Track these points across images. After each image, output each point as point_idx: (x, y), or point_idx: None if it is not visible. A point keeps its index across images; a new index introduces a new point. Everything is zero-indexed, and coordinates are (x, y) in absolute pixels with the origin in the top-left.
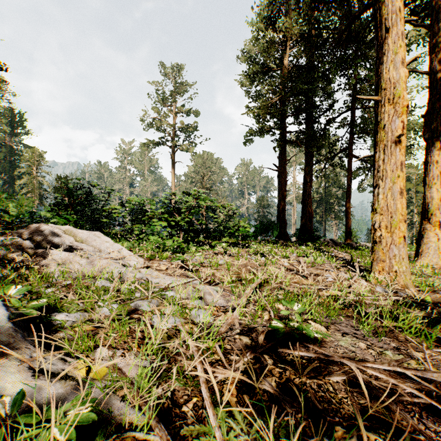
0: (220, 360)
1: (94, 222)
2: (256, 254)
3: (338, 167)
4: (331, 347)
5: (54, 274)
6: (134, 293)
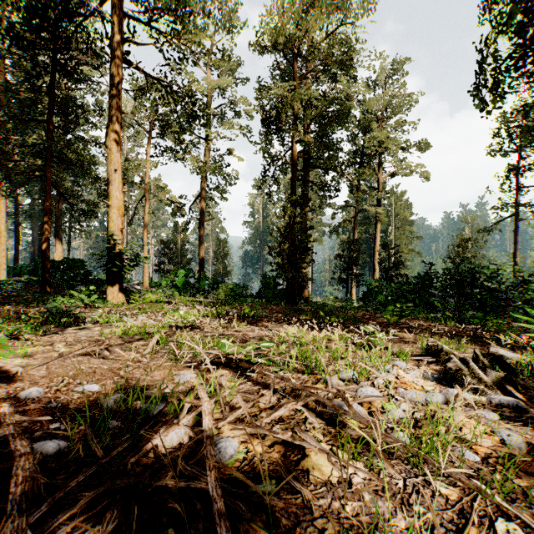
0: None
1: None
2: None
3: None
4: None
5: None
6: None
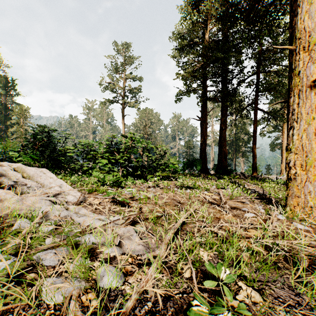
0: None
1: (53, 159)
2: (182, 187)
3: (245, 119)
4: None
5: None
6: (44, 240)
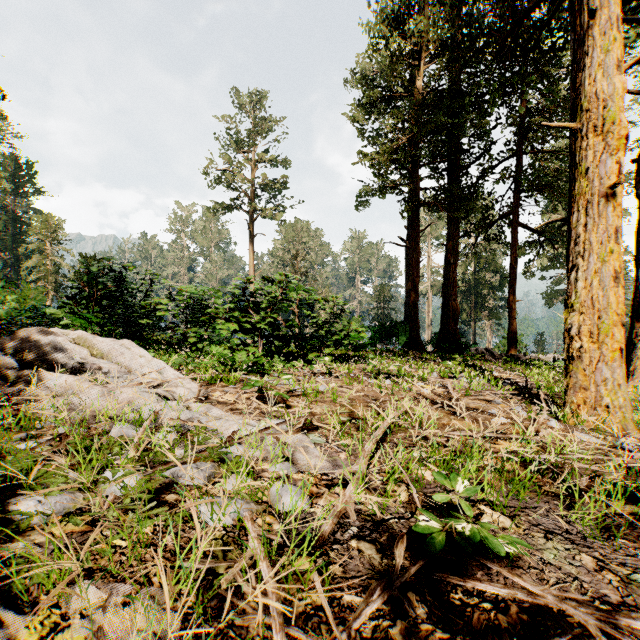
0: (323, 608)
1: (128, 324)
2: (377, 374)
3: (494, 242)
4: (531, 568)
5: (42, 415)
6: (173, 451)
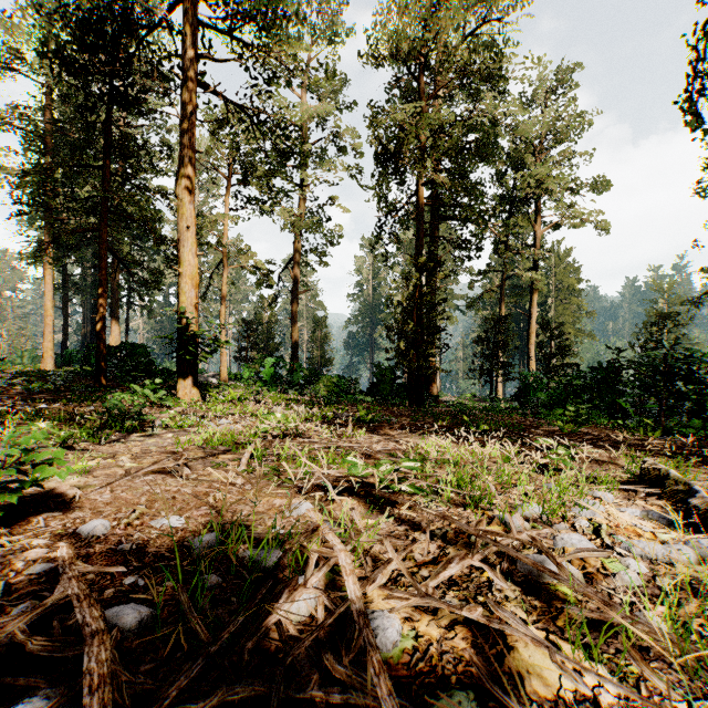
0: None
1: None
2: None
3: None
4: None
5: None
6: None
